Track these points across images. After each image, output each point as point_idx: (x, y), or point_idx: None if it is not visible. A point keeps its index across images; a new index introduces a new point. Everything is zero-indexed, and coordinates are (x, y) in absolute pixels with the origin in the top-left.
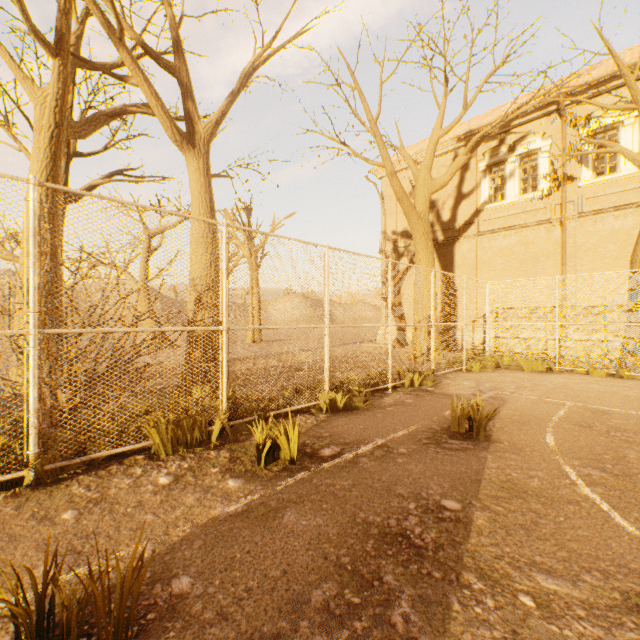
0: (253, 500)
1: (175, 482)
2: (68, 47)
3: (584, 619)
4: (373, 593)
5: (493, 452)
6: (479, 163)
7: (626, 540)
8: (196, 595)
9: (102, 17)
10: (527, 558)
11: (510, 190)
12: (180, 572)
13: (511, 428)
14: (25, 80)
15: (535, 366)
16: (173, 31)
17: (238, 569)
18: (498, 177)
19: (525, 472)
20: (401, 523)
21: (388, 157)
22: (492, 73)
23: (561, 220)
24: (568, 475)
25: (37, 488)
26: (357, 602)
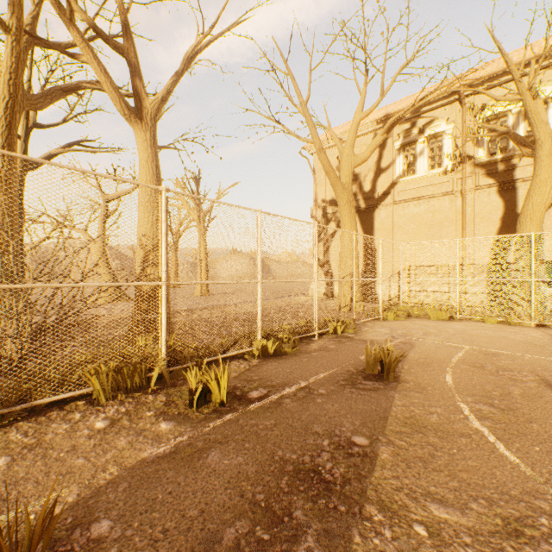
0: (182, 441)
1: (111, 426)
2: (21, 24)
3: (470, 546)
4: (282, 529)
5: (400, 391)
6: (395, 142)
7: (508, 469)
8: (113, 539)
9: None
10: (423, 489)
11: (420, 166)
12: (101, 516)
13: (417, 369)
14: None
15: (440, 315)
16: (122, 15)
17: (158, 510)
18: (410, 155)
19: (426, 409)
20: (314, 459)
21: (317, 135)
22: (404, 65)
23: (462, 192)
24: (462, 410)
25: None
26: (266, 539)
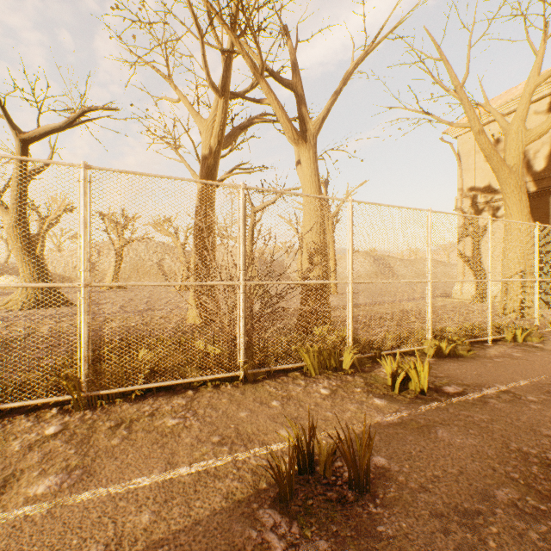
0: (402, 416)
1: (333, 394)
2: (228, 89)
3: None
4: None
5: None
6: None
7: None
8: (395, 470)
9: (250, 62)
10: None
11: None
12: (374, 453)
13: None
14: (197, 116)
15: None
16: (292, 56)
17: (418, 461)
18: None
19: None
20: None
21: (475, 117)
22: None
23: None
24: None
25: (245, 384)
26: (543, 508)
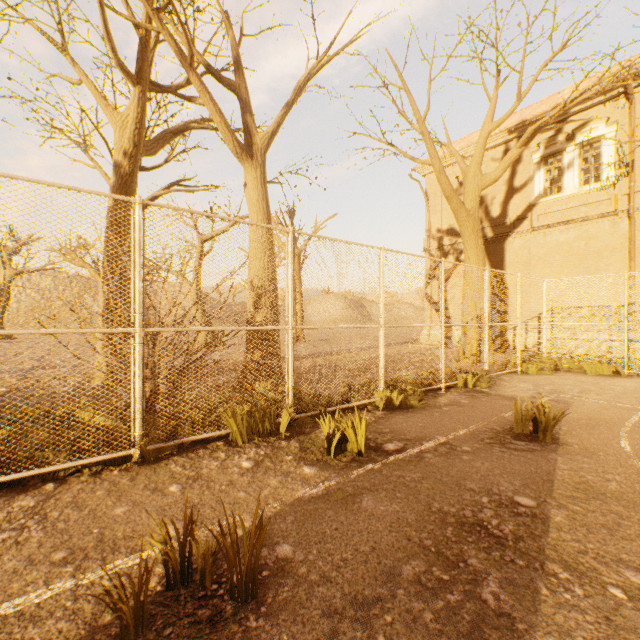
0: (330, 485)
1: (256, 466)
2: (146, 76)
3: None
4: (460, 572)
5: (563, 454)
6: (533, 155)
7: None
8: (299, 560)
9: (176, 46)
10: (613, 555)
11: (568, 182)
12: (280, 541)
13: (579, 432)
14: (107, 107)
15: (600, 369)
16: (234, 51)
17: (330, 542)
18: (554, 168)
19: (601, 475)
20: (476, 514)
21: (436, 155)
22: (549, 60)
23: (629, 212)
24: None
25: (142, 465)
26: (446, 579)
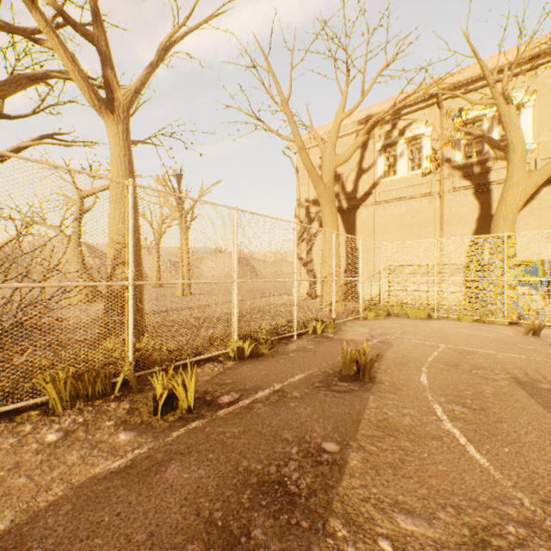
0: (140, 454)
1: (63, 439)
2: None
3: None
4: None
5: (375, 392)
6: (376, 144)
7: (478, 472)
8: None
9: None
10: (391, 498)
11: (400, 167)
12: (35, 545)
13: (393, 369)
14: None
15: (418, 314)
16: (91, 1)
17: (101, 536)
18: (391, 156)
19: (400, 410)
20: (281, 469)
21: (298, 134)
22: (385, 67)
23: (440, 193)
24: (435, 411)
25: None
26: None
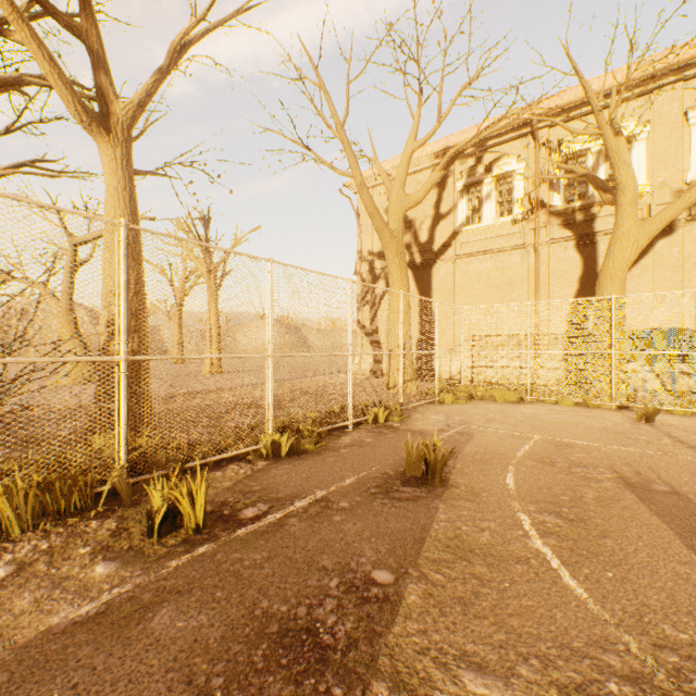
0: (120, 594)
1: (15, 575)
2: None
3: None
4: None
5: (447, 500)
6: (457, 182)
7: (573, 608)
8: None
9: None
10: (458, 648)
11: (487, 212)
12: None
13: (472, 469)
14: None
15: (508, 396)
16: None
17: None
18: (475, 198)
19: (477, 524)
20: (313, 611)
21: (357, 167)
22: (466, 85)
23: (535, 245)
24: (522, 524)
25: None
26: None
